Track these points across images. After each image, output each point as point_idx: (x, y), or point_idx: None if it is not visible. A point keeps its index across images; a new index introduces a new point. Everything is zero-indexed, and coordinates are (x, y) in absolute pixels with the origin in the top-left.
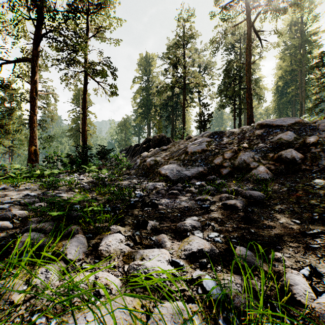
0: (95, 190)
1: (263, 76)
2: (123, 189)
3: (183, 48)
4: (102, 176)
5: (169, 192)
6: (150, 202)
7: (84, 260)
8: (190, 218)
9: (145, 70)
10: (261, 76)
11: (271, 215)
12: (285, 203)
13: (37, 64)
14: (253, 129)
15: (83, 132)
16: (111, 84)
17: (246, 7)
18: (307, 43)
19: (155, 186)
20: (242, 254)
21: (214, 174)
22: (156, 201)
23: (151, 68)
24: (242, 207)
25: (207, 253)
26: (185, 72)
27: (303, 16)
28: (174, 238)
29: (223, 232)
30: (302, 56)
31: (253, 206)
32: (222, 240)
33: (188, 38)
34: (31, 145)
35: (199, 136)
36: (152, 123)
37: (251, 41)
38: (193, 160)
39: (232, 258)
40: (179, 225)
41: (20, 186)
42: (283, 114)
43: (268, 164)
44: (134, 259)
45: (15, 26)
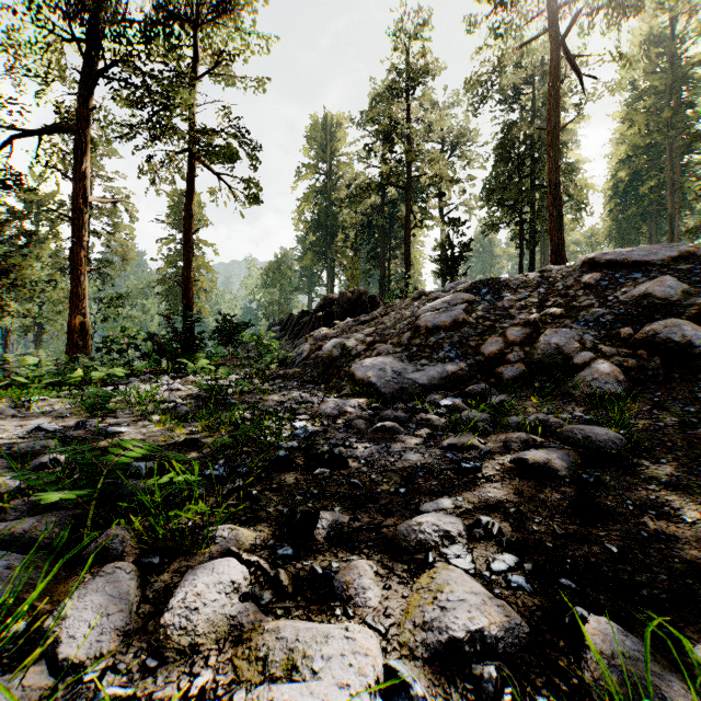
0: (198, 419)
1: (585, 160)
2: (267, 414)
3: (406, 99)
4: (223, 382)
5: (377, 425)
6: (328, 453)
7: (113, 657)
8: (431, 502)
9: (324, 151)
10: (580, 159)
11: (652, 495)
12: (682, 461)
13: (87, 136)
14: (574, 273)
15: (186, 285)
16: (247, 178)
17: (549, 2)
18: (685, 83)
19: (342, 409)
20: (614, 653)
21: (483, 381)
22: (342, 449)
23: (335, 145)
24: (568, 471)
25: (497, 641)
26: (410, 151)
27: (675, 23)
28: (392, 573)
29: (530, 551)
30: (674, 112)
31: (595, 469)
32: (533, 583)
33: (417, 76)
34: (74, 313)
35: (444, 291)
36: (338, 265)
37: (559, 78)
38: (431, 346)
39: (577, 659)
40: (404, 529)
41: (32, 407)
42: (628, 243)
43: (619, 356)
44: (265, 663)
45: (41, 55)
